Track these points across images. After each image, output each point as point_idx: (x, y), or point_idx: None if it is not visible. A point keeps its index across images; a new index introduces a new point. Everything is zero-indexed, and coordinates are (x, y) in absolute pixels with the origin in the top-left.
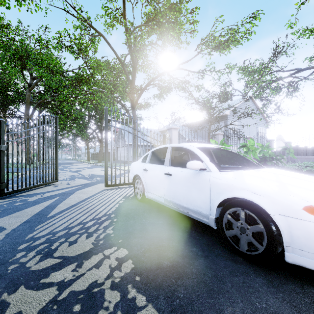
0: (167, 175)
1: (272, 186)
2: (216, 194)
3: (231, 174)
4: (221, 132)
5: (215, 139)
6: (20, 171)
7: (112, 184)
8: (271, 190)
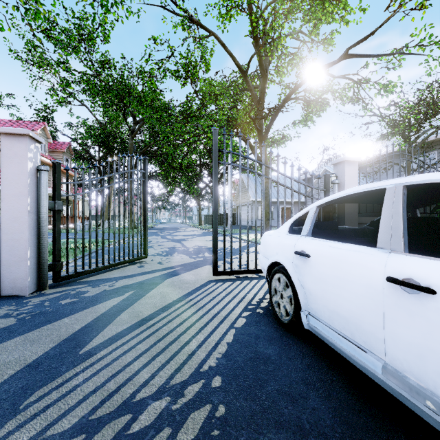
0: (401, 288)
1: None
2: None
3: None
4: None
5: None
6: (117, 238)
7: (225, 271)
8: None
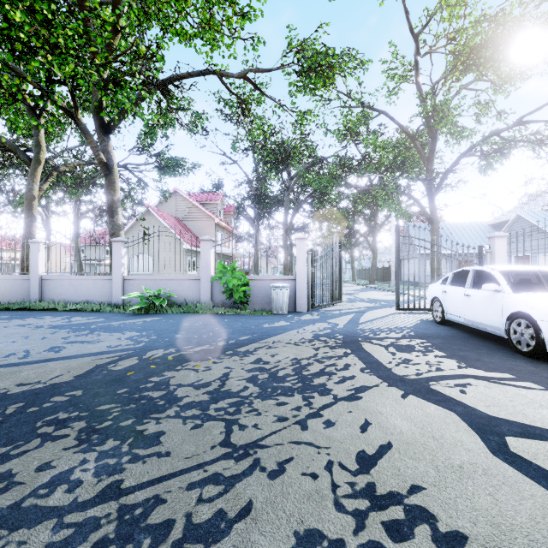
0: (466, 297)
1: (547, 303)
2: (506, 310)
3: (521, 295)
4: None
5: None
6: None
7: (404, 308)
8: (542, 305)
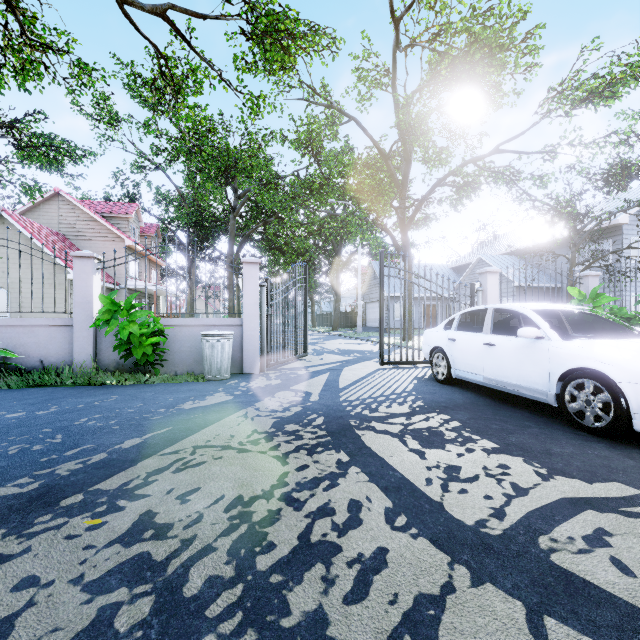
0: (487, 346)
1: (625, 355)
2: (556, 365)
3: (578, 344)
4: (594, 272)
5: (579, 285)
6: None
7: (389, 362)
8: (621, 358)
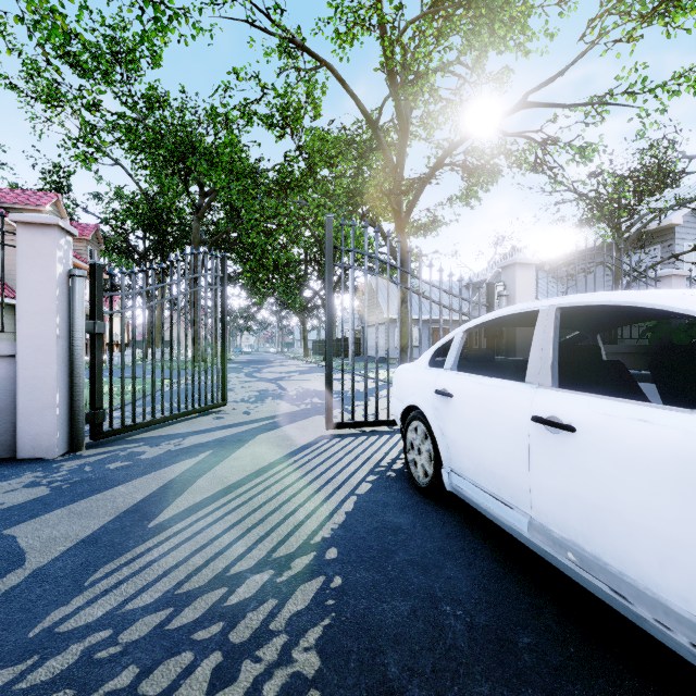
0: (545, 428)
1: None
2: None
3: None
4: (679, 270)
5: None
6: (175, 377)
7: (343, 423)
8: None
